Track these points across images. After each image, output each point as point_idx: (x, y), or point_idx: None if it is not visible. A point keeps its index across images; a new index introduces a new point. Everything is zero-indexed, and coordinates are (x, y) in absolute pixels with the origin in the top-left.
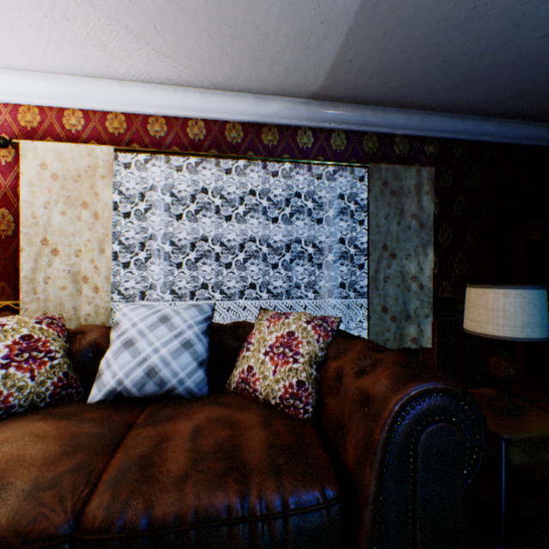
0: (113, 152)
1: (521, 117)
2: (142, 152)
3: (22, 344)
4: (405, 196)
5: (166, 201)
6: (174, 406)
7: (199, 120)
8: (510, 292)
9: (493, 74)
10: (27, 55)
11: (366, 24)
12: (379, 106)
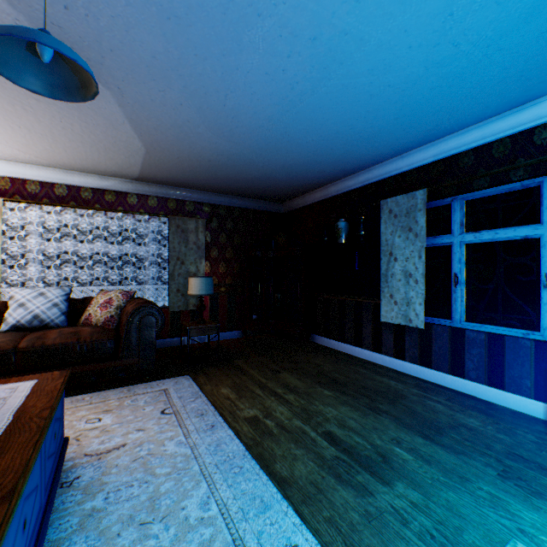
0: (3, 201)
1: (251, 198)
2: (24, 202)
3: None
4: (190, 233)
5: (40, 229)
6: (50, 329)
7: (63, 185)
8: (197, 279)
9: (220, 185)
10: None
11: (149, 167)
12: (175, 187)
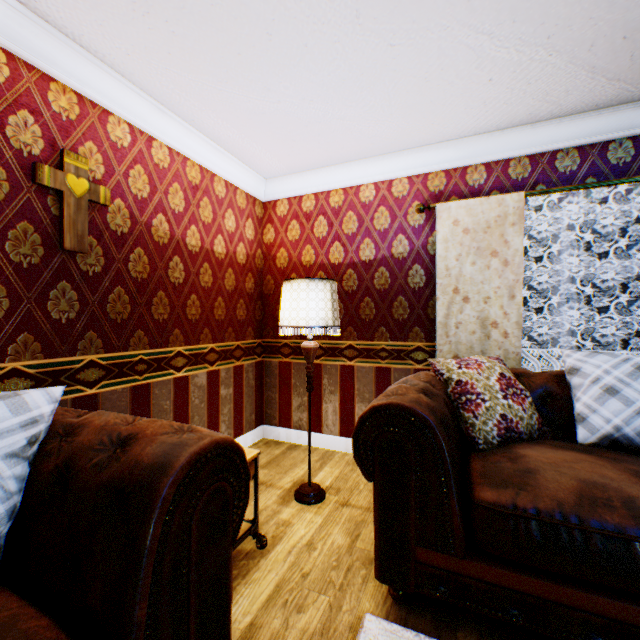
0: (523, 197)
1: None
2: (556, 191)
3: (502, 380)
4: None
5: (571, 239)
6: None
7: (622, 140)
8: None
9: None
10: (455, 128)
11: None
12: None
